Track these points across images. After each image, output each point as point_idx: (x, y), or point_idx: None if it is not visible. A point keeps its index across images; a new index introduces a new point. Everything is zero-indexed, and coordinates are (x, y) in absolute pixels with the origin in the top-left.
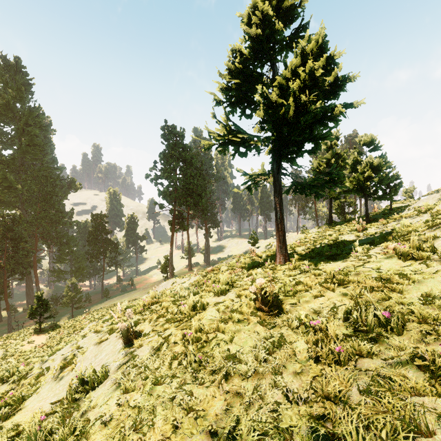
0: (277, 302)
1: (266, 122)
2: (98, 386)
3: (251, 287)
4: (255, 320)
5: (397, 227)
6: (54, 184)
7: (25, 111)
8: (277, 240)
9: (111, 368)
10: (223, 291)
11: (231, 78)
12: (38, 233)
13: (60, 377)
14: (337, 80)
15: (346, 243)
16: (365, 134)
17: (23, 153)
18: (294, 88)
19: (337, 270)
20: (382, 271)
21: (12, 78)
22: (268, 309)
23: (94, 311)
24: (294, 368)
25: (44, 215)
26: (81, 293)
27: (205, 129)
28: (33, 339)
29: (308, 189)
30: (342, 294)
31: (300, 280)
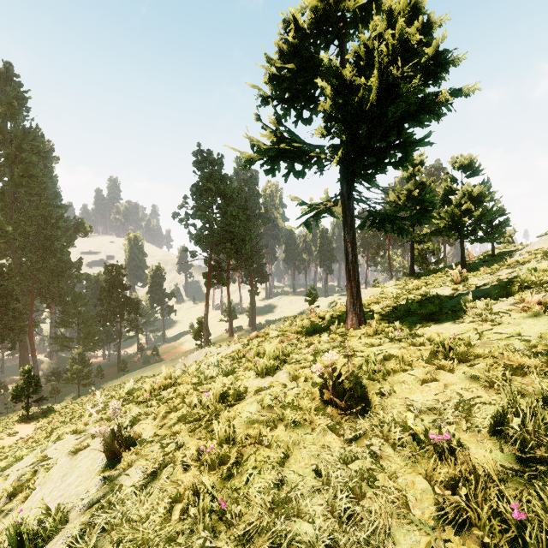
0: (360, 391)
1: (333, 120)
2: (45, 545)
3: (315, 366)
4: (324, 423)
5: (524, 274)
6: (56, 226)
7: (19, 133)
8: (348, 293)
9: (75, 508)
10: (270, 369)
11: (283, 62)
12: (35, 289)
13: (5, 513)
14: (438, 57)
15: (444, 298)
16: (461, 154)
17: (16, 186)
18: (380, 56)
19: (449, 336)
20: (529, 339)
21: (2, 90)
22: (345, 404)
23: (104, 391)
24: (414, 546)
25: (42, 266)
26: (90, 366)
27: (246, 137)
28: (16, 430)
29: (390, 222)
30: (468, 377)
31: (390, 352)
